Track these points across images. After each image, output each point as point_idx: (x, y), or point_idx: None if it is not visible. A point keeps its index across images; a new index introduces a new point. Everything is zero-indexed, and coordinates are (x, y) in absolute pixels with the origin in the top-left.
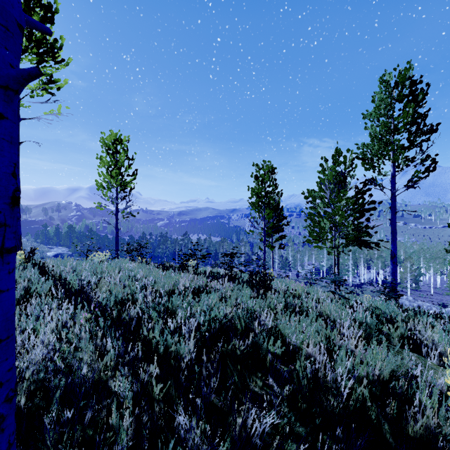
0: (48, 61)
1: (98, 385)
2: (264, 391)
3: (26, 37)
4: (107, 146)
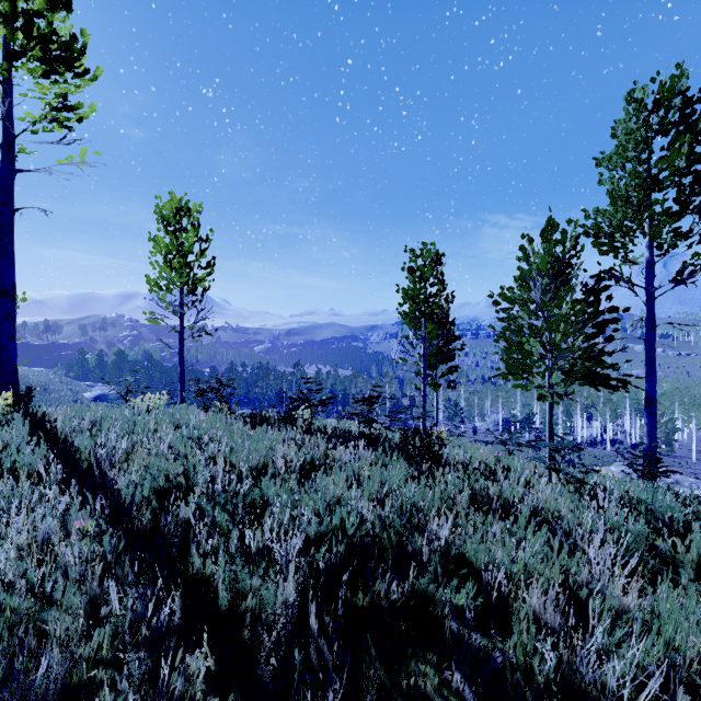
0: (62, 74)
1: (81, 694)
2: (444, 700)
3: (22, 30)
4: (166, 219)
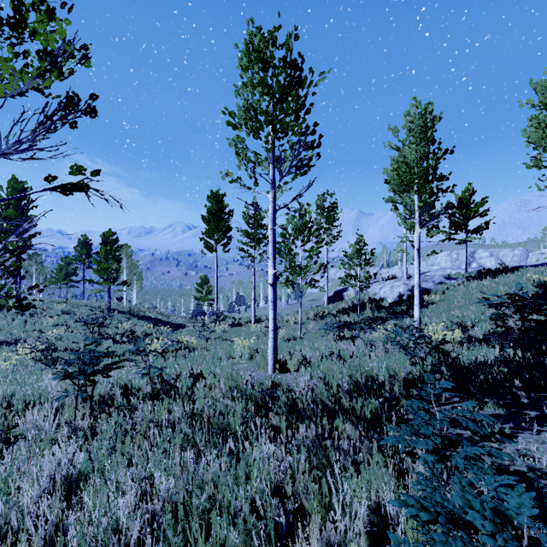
0: None
1: None
2: None
3: None
4: None
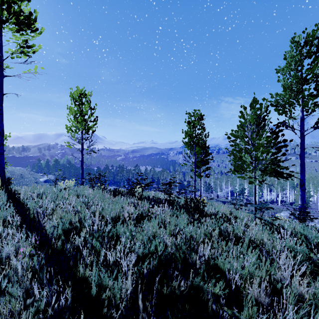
0: (26, 31)
1: None
2: None
3: (6, 9)
4: (75, 99)
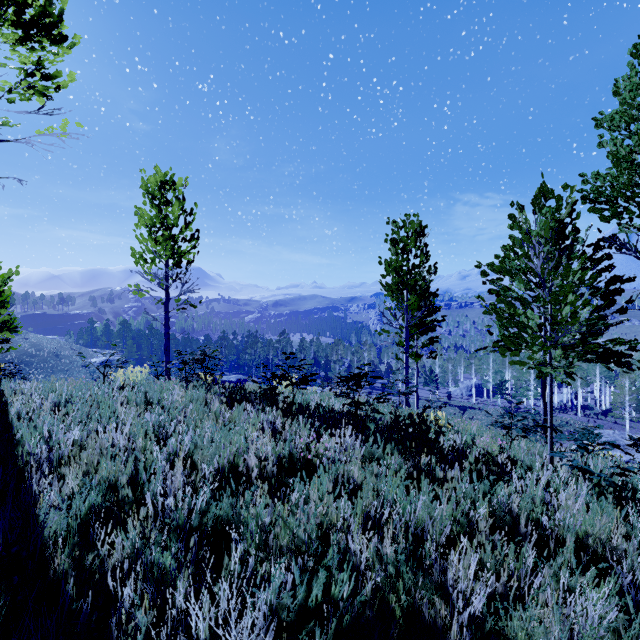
0: (41, 43)
1: None
2: None
3: None
4: (151, 193)
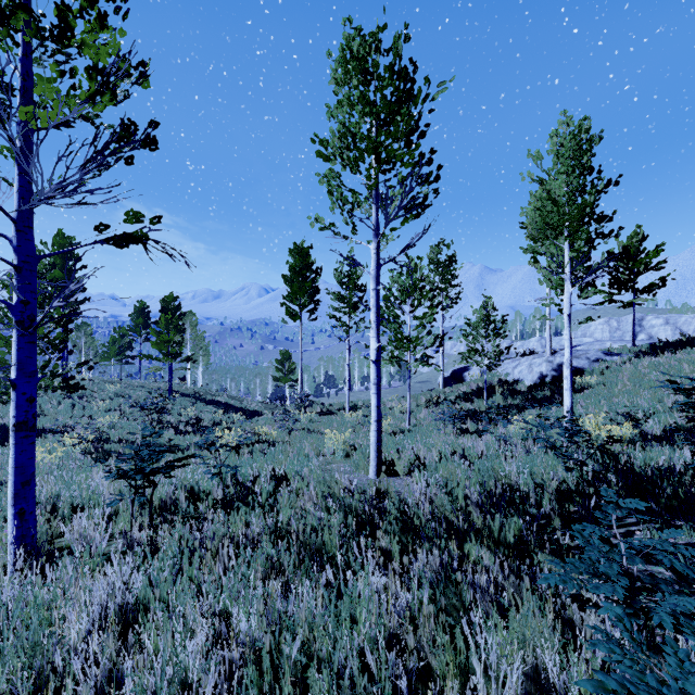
0: None
1: None
2: None
3: None
4: None
